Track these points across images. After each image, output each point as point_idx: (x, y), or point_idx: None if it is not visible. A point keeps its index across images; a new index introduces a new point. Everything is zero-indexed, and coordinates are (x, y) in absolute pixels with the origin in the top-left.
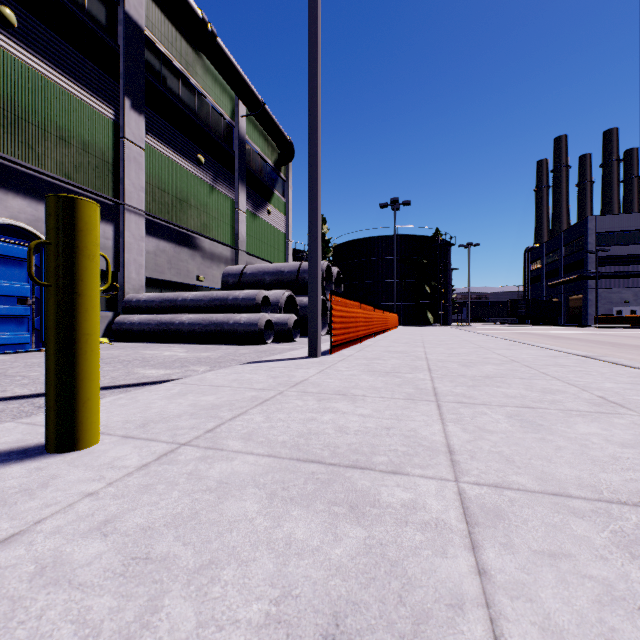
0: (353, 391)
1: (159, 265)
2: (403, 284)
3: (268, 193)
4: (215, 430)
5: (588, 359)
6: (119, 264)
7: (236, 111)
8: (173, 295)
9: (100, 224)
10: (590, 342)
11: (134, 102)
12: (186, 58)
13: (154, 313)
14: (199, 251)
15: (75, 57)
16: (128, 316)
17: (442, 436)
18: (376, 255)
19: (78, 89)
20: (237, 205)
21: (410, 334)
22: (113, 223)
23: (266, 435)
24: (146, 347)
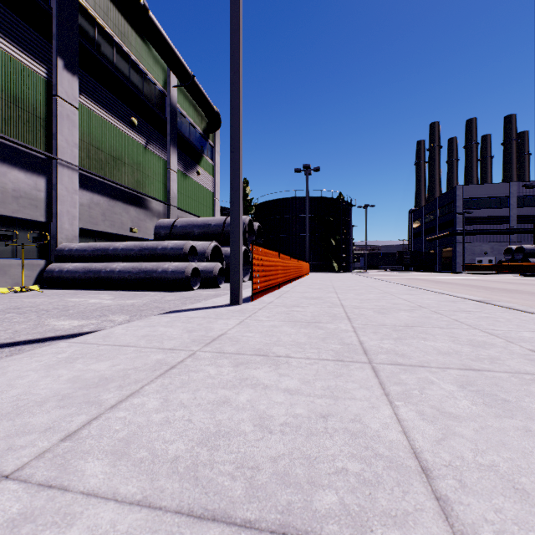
0: (275, 349)
1: (93, 217)
2: (313, 238)
3: (198, 156)
4: (79, 433)
5: (483, 304)
6: (52, 215)
7: (168, 81)
8: (105, 245)
9: (31, 176)
10: (466, 286)
11: (67, 63)
12: (120, 28)
13: (86, 261)
14: (133, 205)
15: (4, 13)
16: (60, 264)
17: (399, 431)
18: (291, 213)
19: (7, 44)
20: (169, 165)
21: (321, 280)
22: (45, 176)
23: (152, 442)
24: (74, 294)
